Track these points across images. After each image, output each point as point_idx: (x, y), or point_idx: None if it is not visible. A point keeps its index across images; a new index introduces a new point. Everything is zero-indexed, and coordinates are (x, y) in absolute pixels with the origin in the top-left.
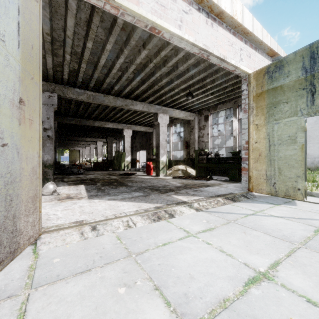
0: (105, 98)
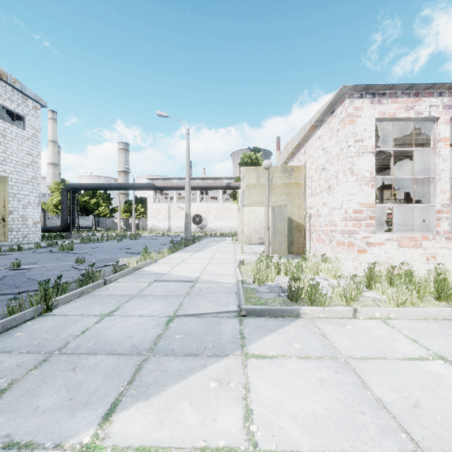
0: (385, 174)
